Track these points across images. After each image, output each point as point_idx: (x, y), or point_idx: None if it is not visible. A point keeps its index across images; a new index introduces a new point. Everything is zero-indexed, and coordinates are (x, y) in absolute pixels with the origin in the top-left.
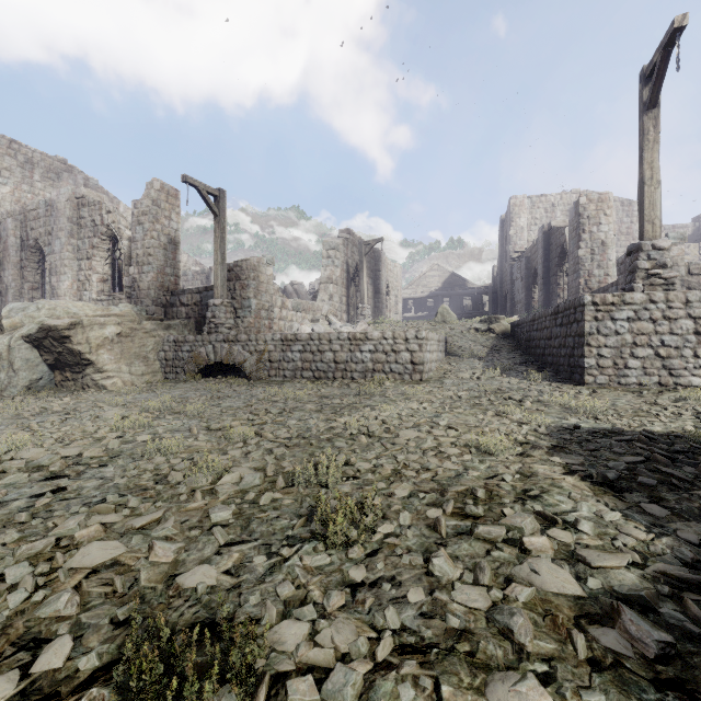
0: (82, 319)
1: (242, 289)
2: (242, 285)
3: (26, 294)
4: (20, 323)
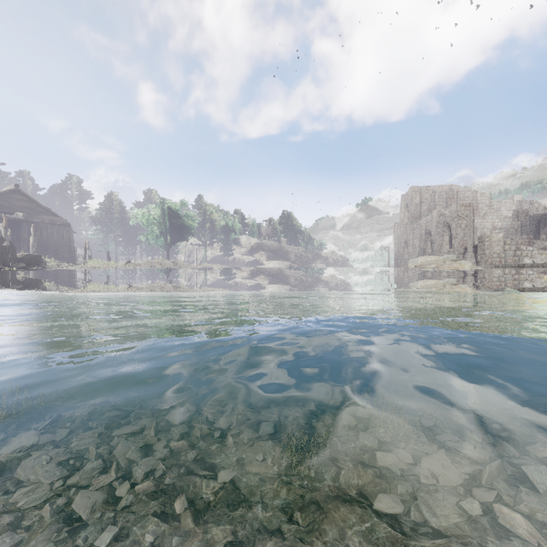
0: (424, 263)
1: (482, 246)
2: (482, 245)
3: (426, 251)
4: (412, 265)
